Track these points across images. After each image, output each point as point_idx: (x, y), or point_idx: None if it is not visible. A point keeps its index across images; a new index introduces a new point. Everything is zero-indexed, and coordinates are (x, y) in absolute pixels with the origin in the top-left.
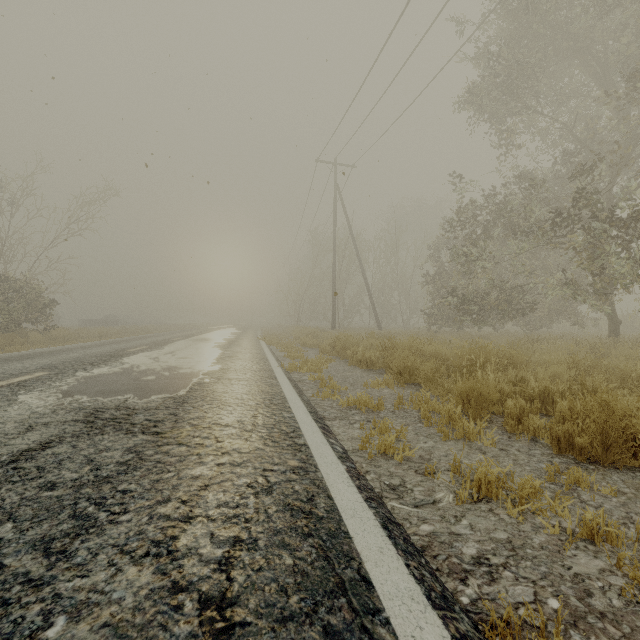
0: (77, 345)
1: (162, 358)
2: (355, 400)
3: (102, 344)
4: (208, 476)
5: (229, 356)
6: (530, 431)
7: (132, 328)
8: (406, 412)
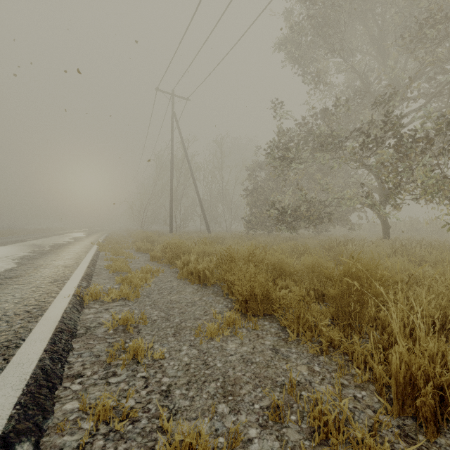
0: None
1: None
2: None
3: None
4: None
5: (9, 276)
6: None
7: None
8: None
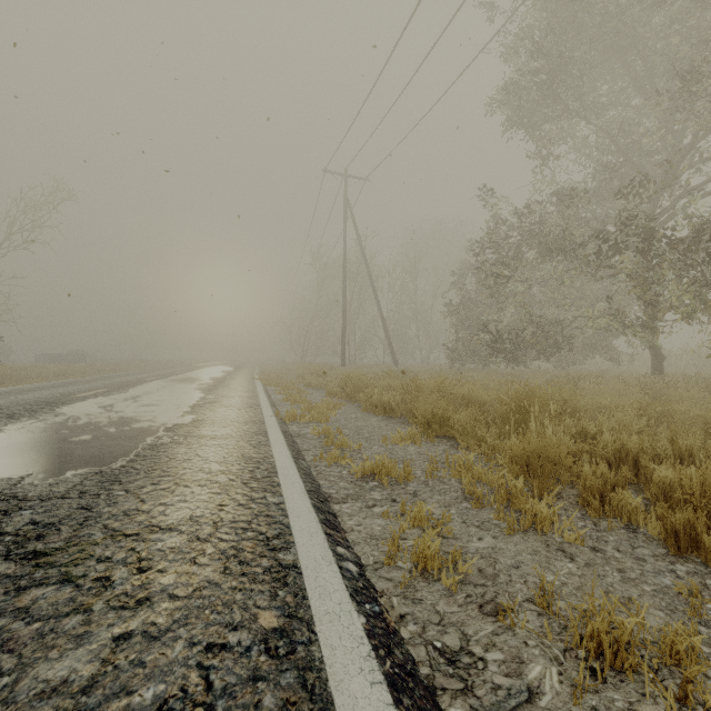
0: (15, 388)
1: (118, 406)
2: (373, 466)
3: (49, 386)
4: (81, 683)
5: (210, 402)
6: (623, 514)
7: (101, 365)
8: (443, 483)
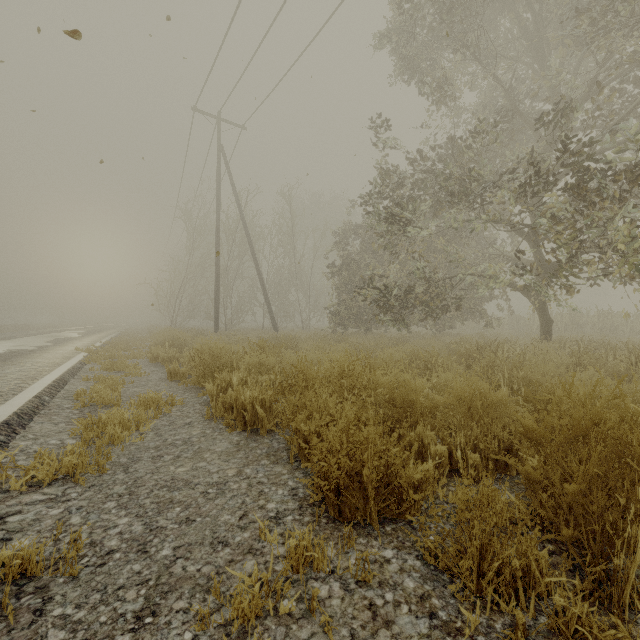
0: None
1: None
2: None
3: None
4: None
5: None
6: None
7: None
8: None
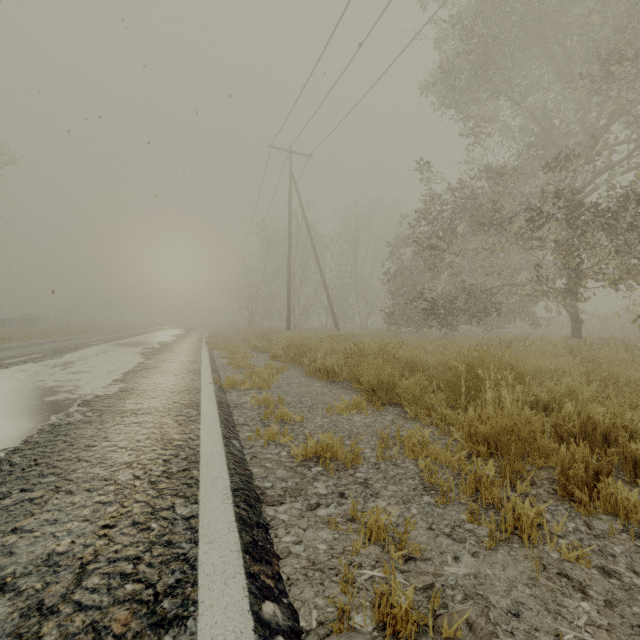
0: None
1: (41, 374)
2: (316, 447)
3: None
4: None
5: (148, 367)
6: (620, 511)
7: (52, 329)
8: (397, 465)
